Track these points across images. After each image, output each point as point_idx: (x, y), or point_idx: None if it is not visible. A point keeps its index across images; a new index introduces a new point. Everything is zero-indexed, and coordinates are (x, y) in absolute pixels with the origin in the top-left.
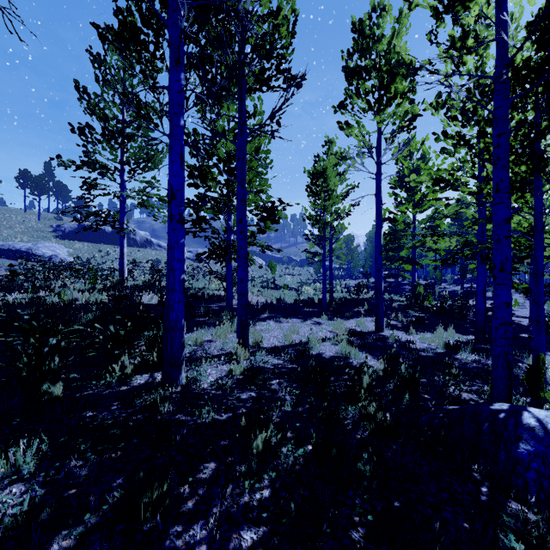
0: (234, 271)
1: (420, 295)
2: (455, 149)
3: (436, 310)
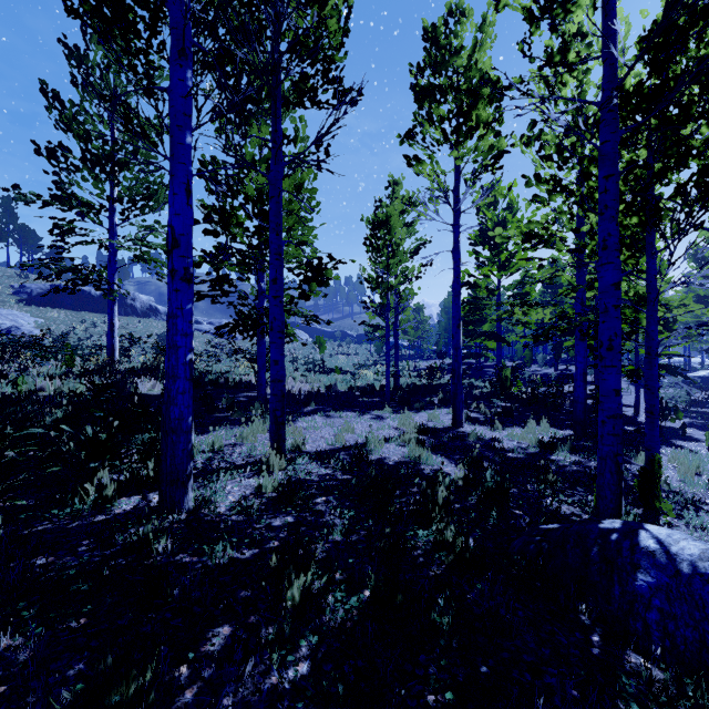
0: (268, 349)
1: (507, 379)
2: (550, 196)
3: (526, 399)
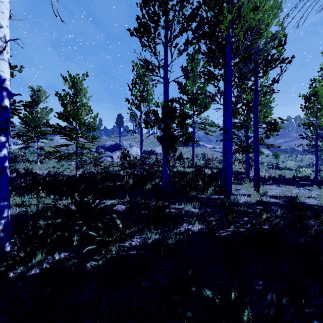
0: (249, 158)
1: None
2: None
3: None
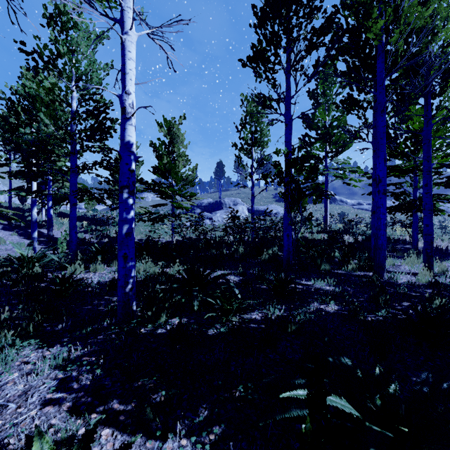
0: (419, 219)
1: None
2: None
3: None
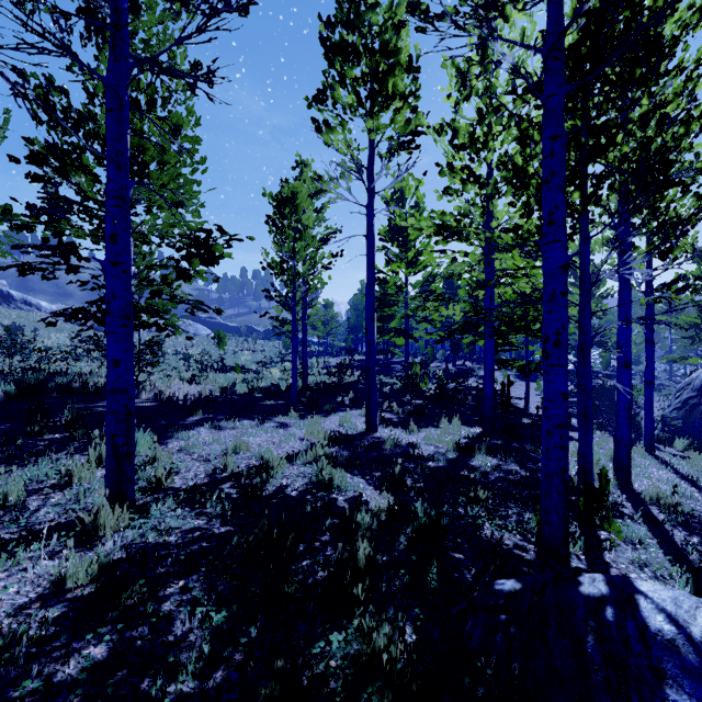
0: (144, 344)
1: (417, 376)
2: (464, 186)
3: (436, 396)
